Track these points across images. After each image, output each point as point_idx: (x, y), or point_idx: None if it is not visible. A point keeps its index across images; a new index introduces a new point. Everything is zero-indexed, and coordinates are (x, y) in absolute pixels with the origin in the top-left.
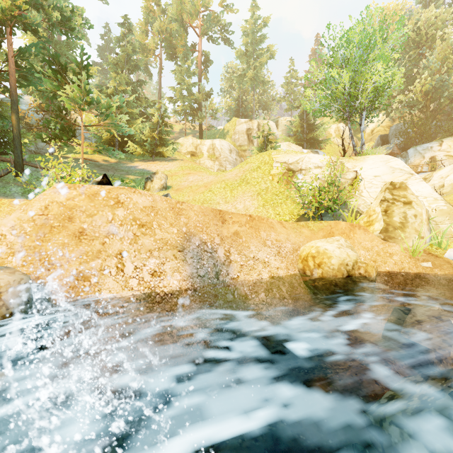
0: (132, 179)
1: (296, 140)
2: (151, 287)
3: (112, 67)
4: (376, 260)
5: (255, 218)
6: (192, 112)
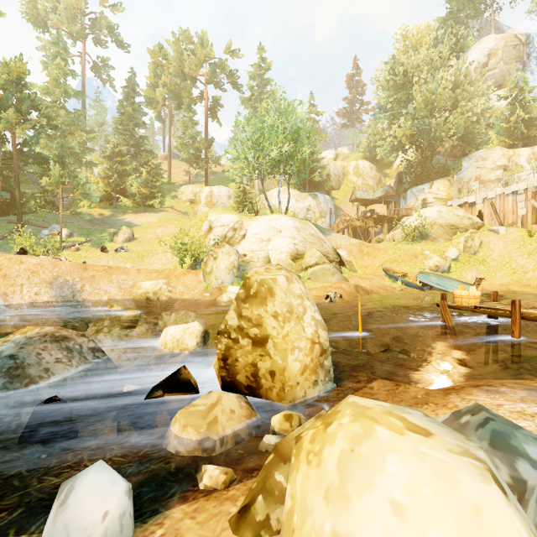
0: (110, 232)
1: (296, 183)
2: (34, 300)
3: (115, 128)
4: (184, 292)
5: (113, 267)
6: (194, 160)
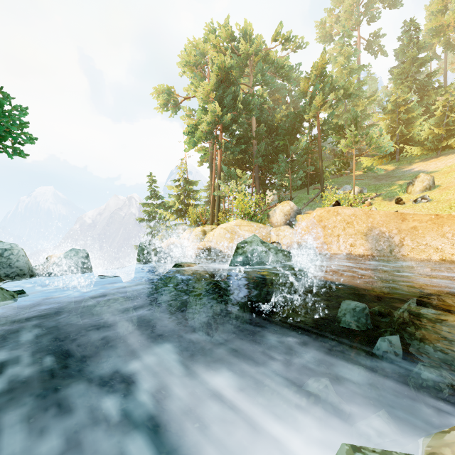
0: (400, 184)
1: None
2: (349, 251)
3: (395, 81)
4: None
5: (443, 216)
6: None
